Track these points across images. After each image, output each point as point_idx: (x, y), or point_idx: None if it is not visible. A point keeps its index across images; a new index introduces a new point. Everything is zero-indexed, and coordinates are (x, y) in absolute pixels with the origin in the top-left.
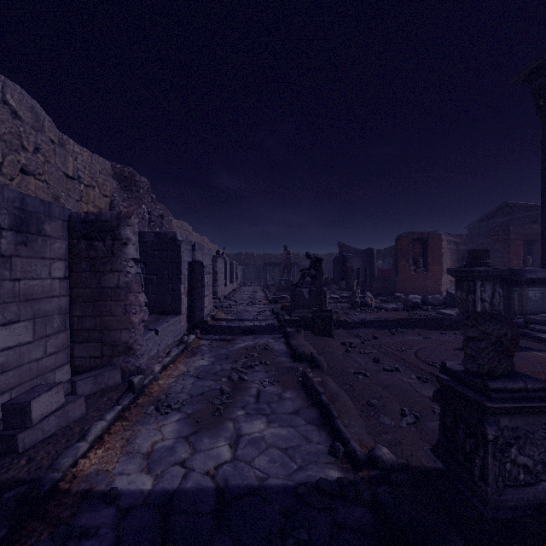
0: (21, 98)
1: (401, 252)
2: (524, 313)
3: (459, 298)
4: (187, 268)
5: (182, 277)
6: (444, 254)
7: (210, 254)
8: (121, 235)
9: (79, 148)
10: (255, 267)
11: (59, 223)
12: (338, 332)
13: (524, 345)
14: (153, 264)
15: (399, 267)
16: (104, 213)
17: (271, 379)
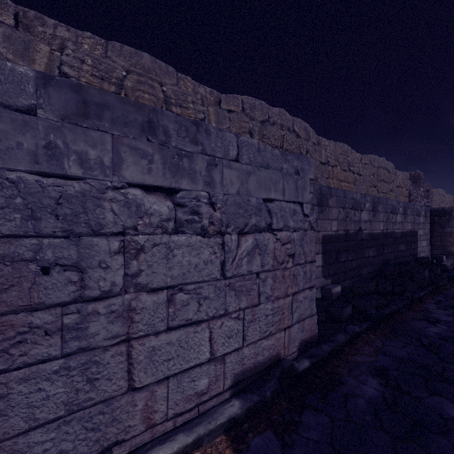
0: (390, 165)
1: None
2: None
3: None
4: None
5: None
6: None
7: None
8: (452, 215)
9: (399, 172)
10: None
11: (428, 212)
12: None
13: None
14: None
15: None
16: (444, 208)
17: None
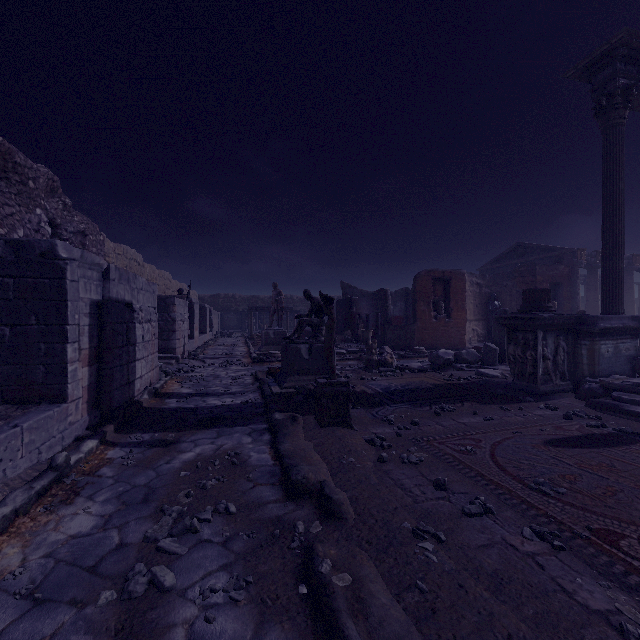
0: None
1: (420, 295)
2: (596, 375)
3: (512, 355)
4: (87, 312)
5: (73, 330)
6: (467, 298)
7: (152, 291)
8: None
9: None
10: (237, 313)
11: None
12: (356, 413)
13: (630, 430)
14: (2, 304)
15: (418, 313)
16: None
17: (232, 576)
